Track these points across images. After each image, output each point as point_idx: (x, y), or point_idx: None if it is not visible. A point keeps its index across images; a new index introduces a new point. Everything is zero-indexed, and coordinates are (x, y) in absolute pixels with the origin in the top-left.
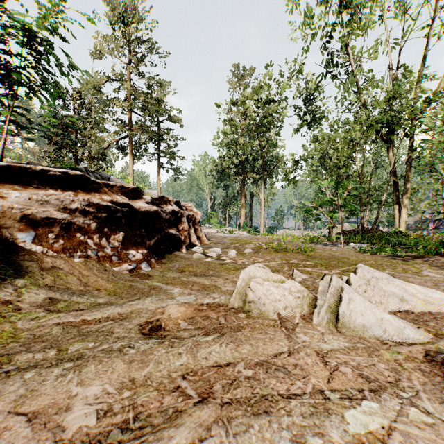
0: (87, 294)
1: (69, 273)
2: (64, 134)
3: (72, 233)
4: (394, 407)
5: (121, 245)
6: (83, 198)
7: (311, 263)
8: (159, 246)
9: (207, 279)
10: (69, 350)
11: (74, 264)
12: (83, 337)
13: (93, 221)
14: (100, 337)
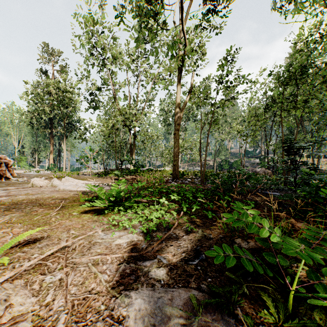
0: None
1: None
2: None
3: None
4: (50, 188)
5: None
6: None
7: None
8: None
9: (21, 185)
10: None
11: None
12: None
13: None
14: None
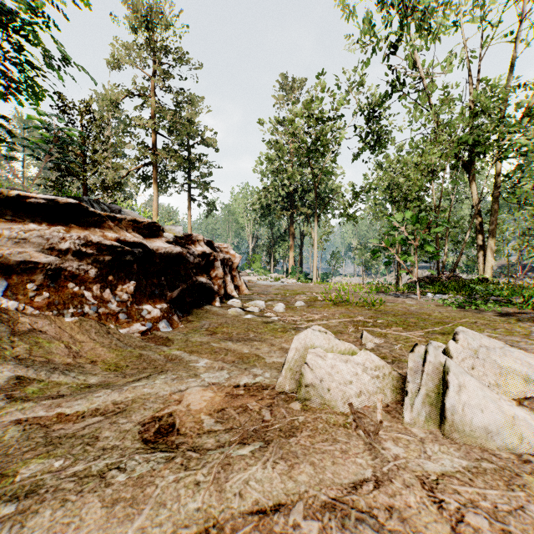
0: (75, 369)
1: (55, 338)
2: (59, 152)
3: (62, 282)
4: None
5: (132, 299)
6: (78, 234)
7: (383, 322)
8: (184, 299)
9: (246, 346)
10: (19, 476)
11: (64, 325)
12: (49, 448)
13: (92, 266)
14: (75, 448)
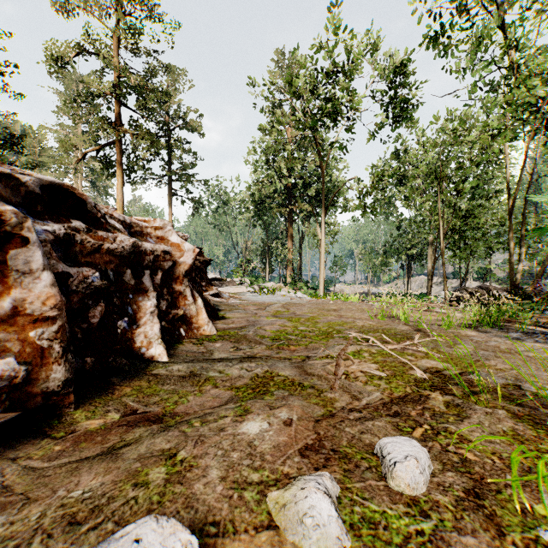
0: None
1: None
2: None
3: None
4: None
5: None
6: None
7: None
8: None
9: None
10: None
11: None
12: None
13: None
14: None
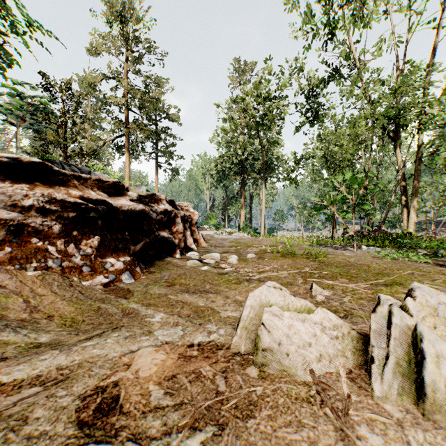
0: (29, 326)
1: (14, 293)
2: (33, 118)
3: (25, 238)
4: None
5: (96, 252)
6: (42, 192)
7: (328, 273)
8: (147, 252)
9: (202, 298)
10: None
11: (26, 279)
12: None
13: (56, 222)
14: None
